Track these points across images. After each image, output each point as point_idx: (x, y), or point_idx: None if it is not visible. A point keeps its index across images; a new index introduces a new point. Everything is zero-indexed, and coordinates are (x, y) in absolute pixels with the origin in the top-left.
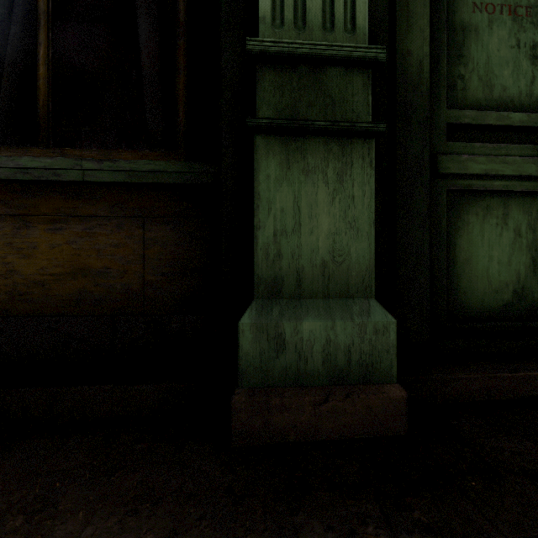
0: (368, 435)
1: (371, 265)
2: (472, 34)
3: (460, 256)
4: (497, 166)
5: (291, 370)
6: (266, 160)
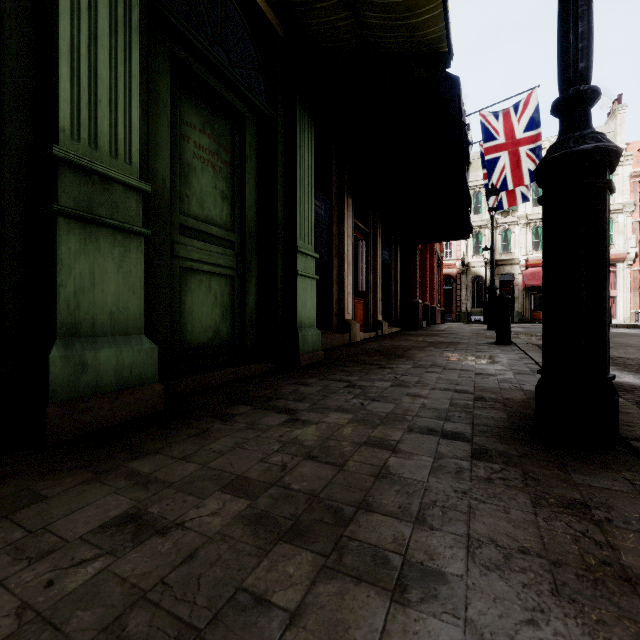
0: (144, 415)
1: (142, 314)
2: (194, 171)
3: (187, 310)
4: (206, 256)
5: (92, 384)
6: (67, 237)
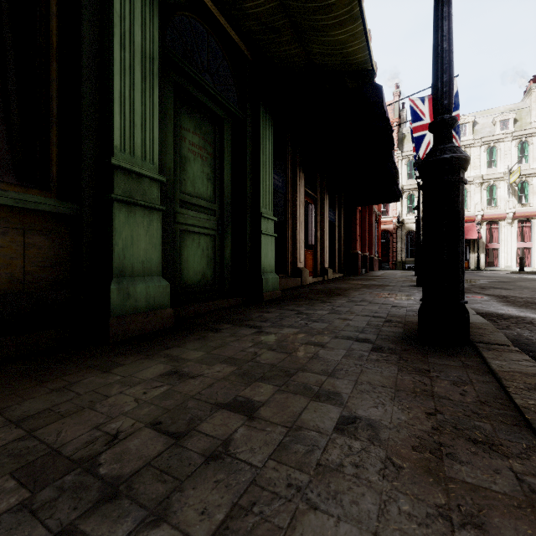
0: (162, 328)
1: (160, 263)
2: (188, 161)
3: (184, 260)
4: (197, 222)
5: (133, 307)
6: (119, 214)
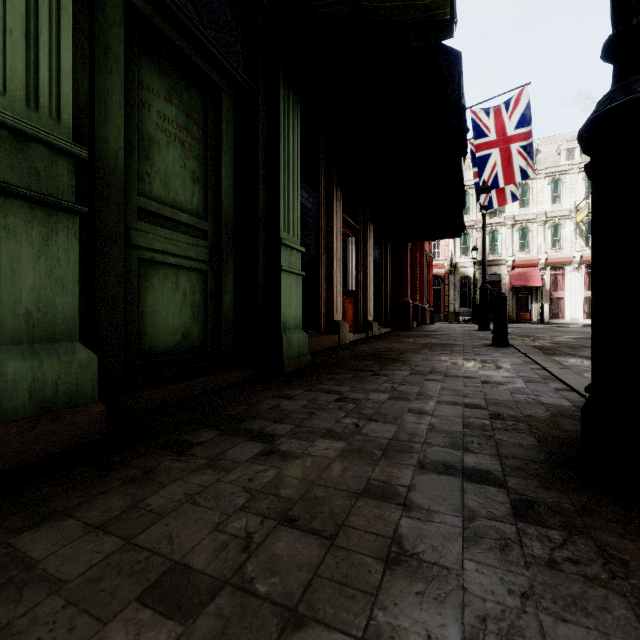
0: (75, 445)
1: (76, 315)
2: (156, 145)
3: (148, 309)
4: (172, 247)
5: None
6: None
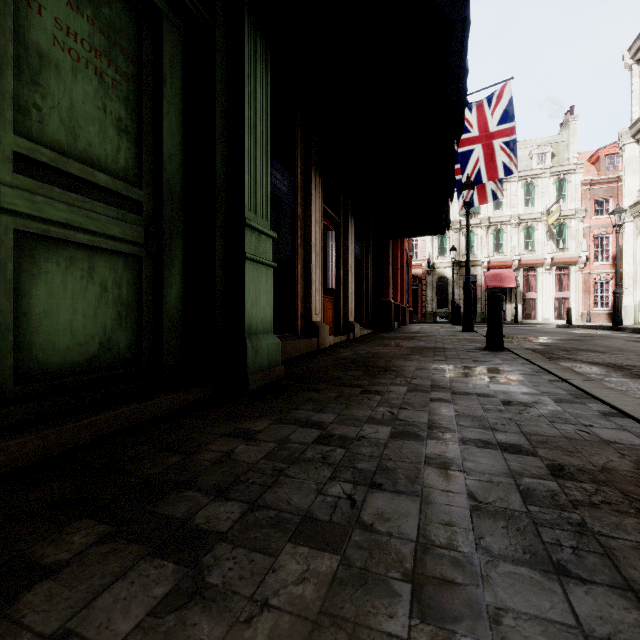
0: None
1: None
2: (53, 68)
3: (36, 308)
4: (80, 218)
5: None
6: None
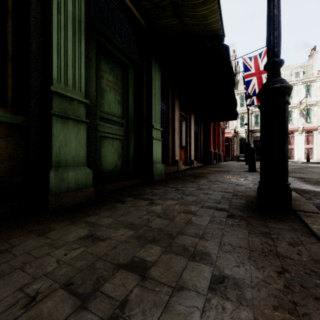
0: (86, 201)
1: (85, 157)
2: (106, 92)
3: (103, 155)
4: (111, 130)
5: (66, 187)
6: (56, 124)
